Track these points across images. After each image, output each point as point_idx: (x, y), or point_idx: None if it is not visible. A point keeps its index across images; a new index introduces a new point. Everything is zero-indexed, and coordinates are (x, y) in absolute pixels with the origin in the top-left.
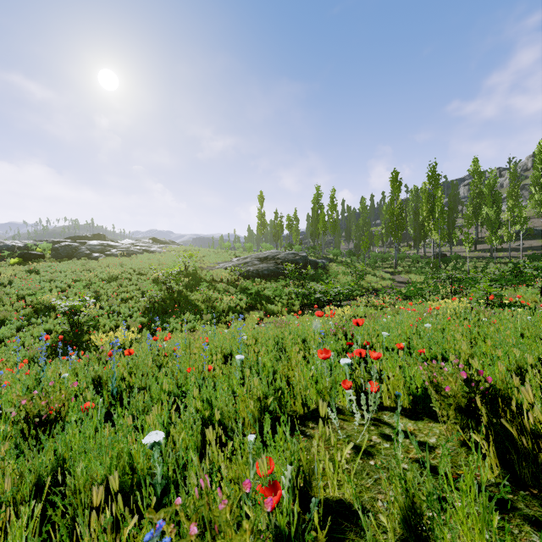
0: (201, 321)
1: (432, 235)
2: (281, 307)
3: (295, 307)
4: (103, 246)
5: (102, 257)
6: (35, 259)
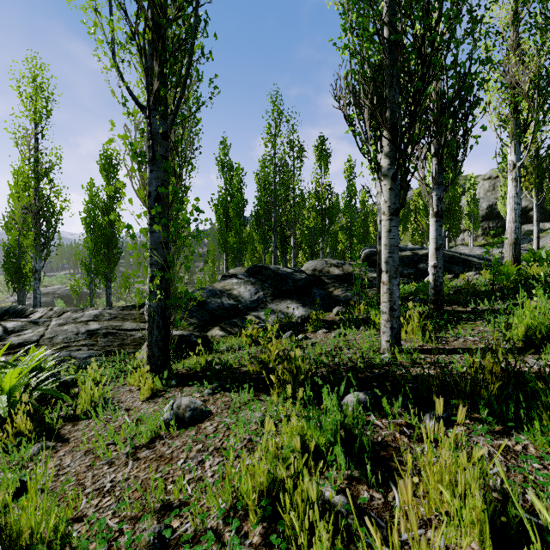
0: None
1: None
2: None
3: None
4: None
5: None
6: None
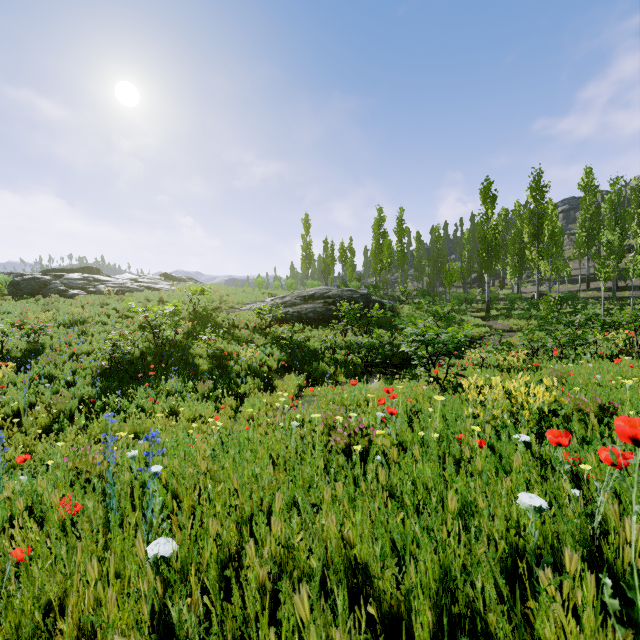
0: (194, 394)
1: (536, 267)
2: (335, 368)
3: (358, 368)
4: (87, 281)
5: (81, 295)
6: None
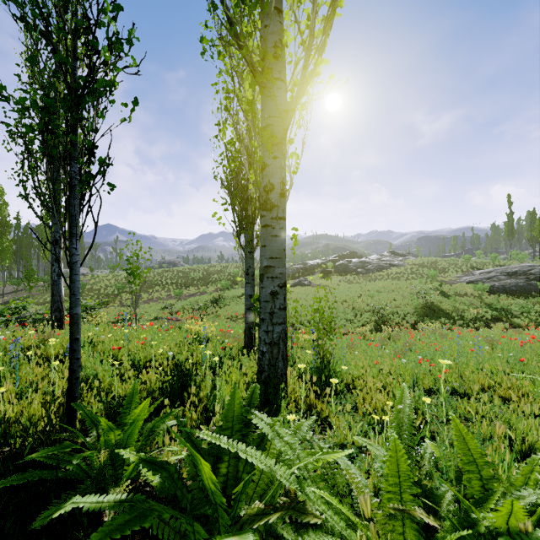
0: (455, 324)
1: None
2: (528, 322)
3: None
4: (362, 263)
5: (363, 272)
6: (328, 274)
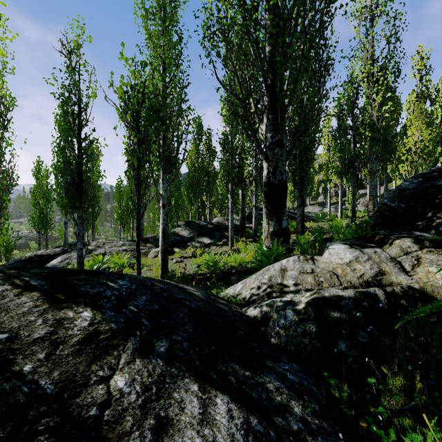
0: None
1: None
2: None
3: None
4: None
5: None
6: None
